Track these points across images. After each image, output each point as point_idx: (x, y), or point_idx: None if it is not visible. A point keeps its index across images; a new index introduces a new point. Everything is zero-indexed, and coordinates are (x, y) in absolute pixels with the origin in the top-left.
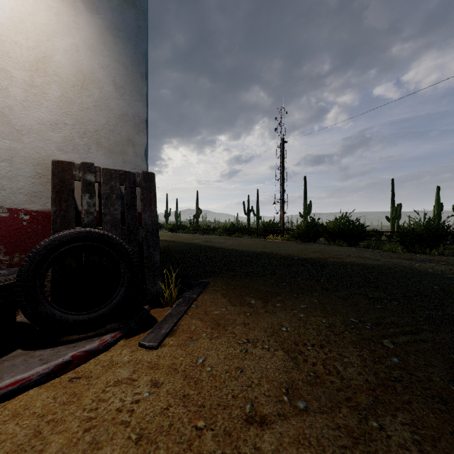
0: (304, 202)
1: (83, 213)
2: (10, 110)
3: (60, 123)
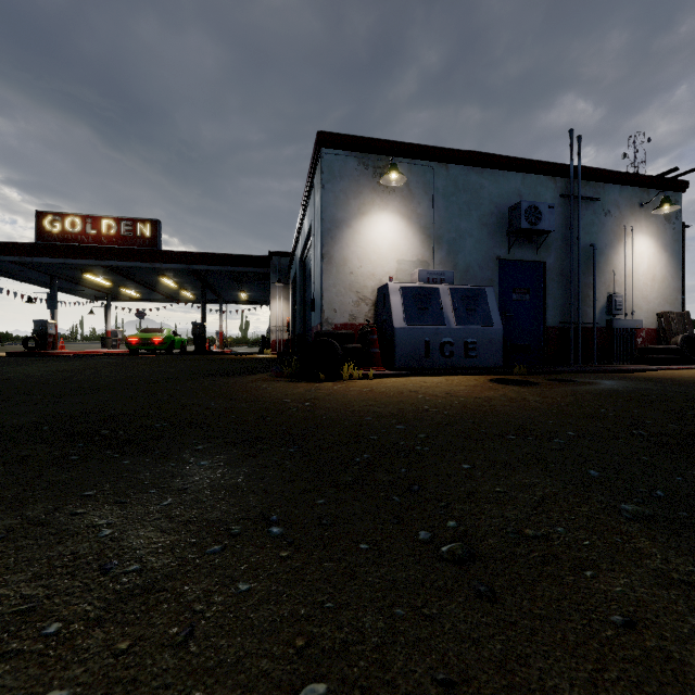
0: None
1: (672, 329)
2: (647, 296)
3: (657, 297)
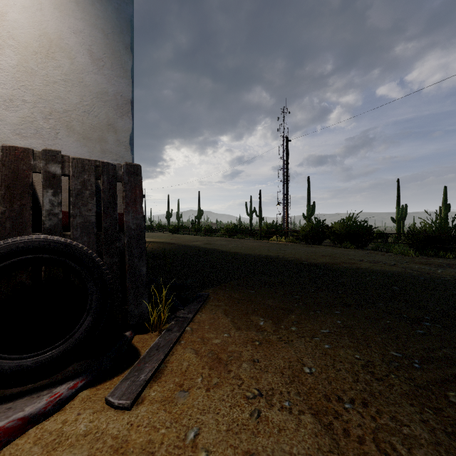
0: (308, 203)
1: (43, 215)
2: None
3: (17, 100)
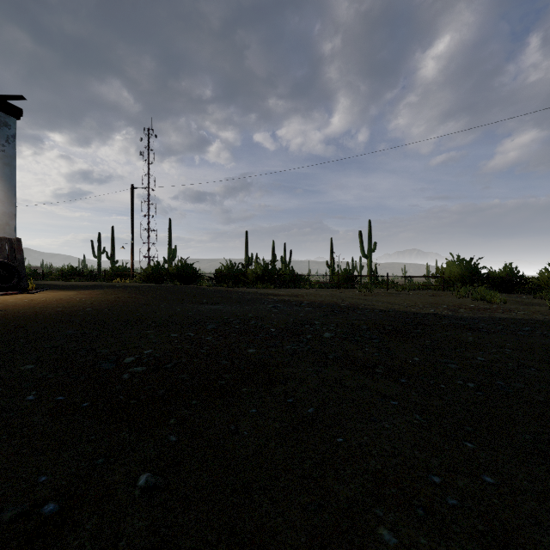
0: (169, 246)
1: None
2: None
3: None
